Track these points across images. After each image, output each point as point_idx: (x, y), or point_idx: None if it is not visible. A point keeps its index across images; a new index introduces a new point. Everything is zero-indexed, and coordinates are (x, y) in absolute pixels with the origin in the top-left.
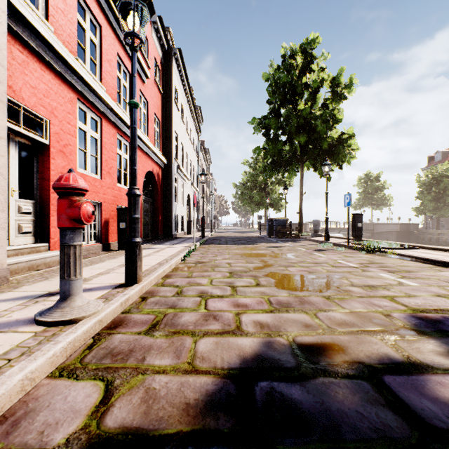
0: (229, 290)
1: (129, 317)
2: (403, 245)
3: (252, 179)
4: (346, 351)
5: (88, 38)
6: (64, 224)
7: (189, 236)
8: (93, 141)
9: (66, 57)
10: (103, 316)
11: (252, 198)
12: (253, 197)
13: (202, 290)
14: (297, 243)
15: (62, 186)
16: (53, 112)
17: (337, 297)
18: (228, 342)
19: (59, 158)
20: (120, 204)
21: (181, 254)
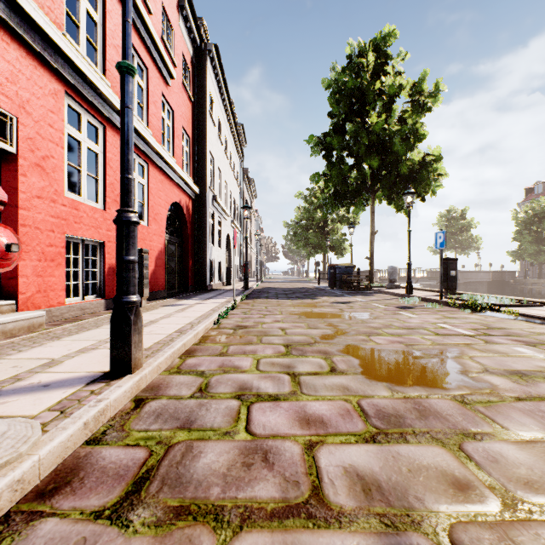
0: (288, 383)
1: (95, 456)
2: (518, 301)
3: (307, 216)
4: None
5: (83, 9)
6: None
7: (229, 287)
8: (93, 156)
9: (44, 25)
10: (27, 469)
11: (308, 240)
12: (309, 238)
13: (242, 381)
14: (370, 296)
15: None
16: (24, 107)
17: (477, 398)
18: None
19: (34, 176)
20: None
21: (214, 314)
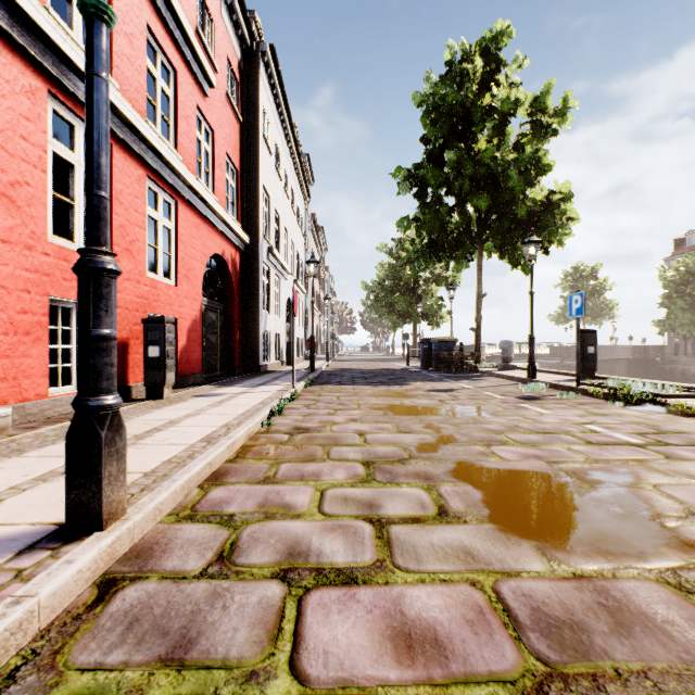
0: (370, 542)
1: None
2: (687, 389)
3: (393, 275)
4: None
5: None
6: None
7: (289, 368)
8: None
9: None
10: None
11: (394, 306)
12: (395, 304)
13: (294, 538)
14: (479, 381)
15: None
16: None
17: None
18: None
19: None
20: (154, 311)
21: (263, 410)
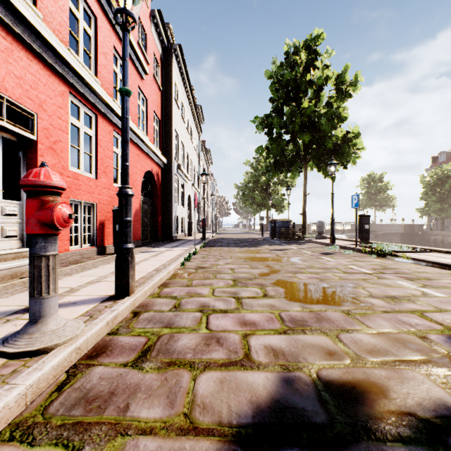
0: (234, 303)
1: (116, 340)
2: (414, 249)
3: (253, 180)
4: (388, 394)
5: (81, 28)
6: (33, 229)
7: (190, 237)
8: (88, 138)
9: (56, 46)
10: (82, 342)
11: (254, 199)
12: (255, 198)
13: (203, 302)
14: (302, 245)
15: (30, 184)
16: (42, 105)
17: (357, 311)
18: (235, 379)
19: (48, 156)
20: (117, 205)
21: (180, 258)
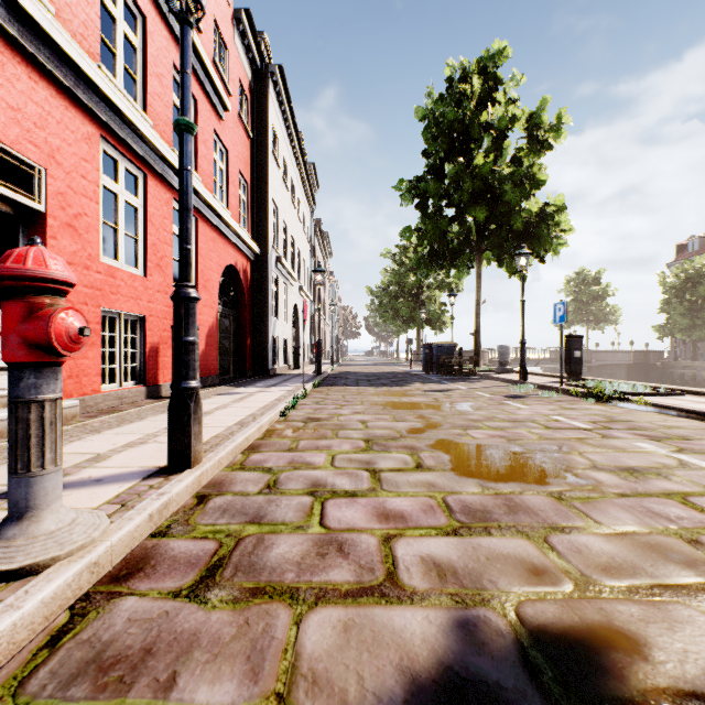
0: (367, 480)
1: (163, 547)
2: (655, 389)
3: (397, 281)
4: (650, 652)
5: (120, 33)
6: (14, 355)
7: (297, 371)
8: (131, 211)
9: (78, 58)
10: (102, 553)
11: (398, 311)
12: (399, 309)
13: (315, 478)
14: (474, 383)
15: (7, 274)
16: (54, 156)
17: (575, 495)
18: (371, 623)
19: (65, 238)
20: None
21: (280, 404)
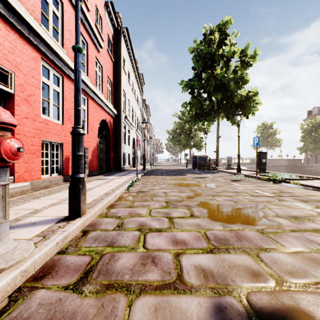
0: (167, 222)
1: (63, 260)
2: (301, 177)
3: (180, 127)
4: None
5: (51, 10)
6: None
7: (134, 168)
8: (56, 94)
9: (29, 20)
10: (29, 265)
11: (181, 141)
12: (181, 140)
13: (141, 221)
14: (216, 174)
15: None
16: (18, 67)
17: (270, 230)
18: (169, 306)
19: (23, 106)
20: None
21: (126, 184)
